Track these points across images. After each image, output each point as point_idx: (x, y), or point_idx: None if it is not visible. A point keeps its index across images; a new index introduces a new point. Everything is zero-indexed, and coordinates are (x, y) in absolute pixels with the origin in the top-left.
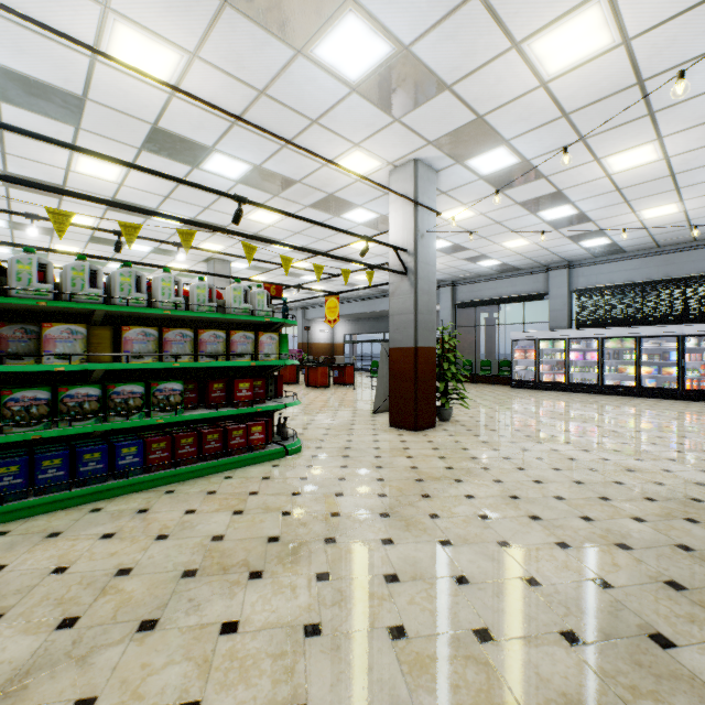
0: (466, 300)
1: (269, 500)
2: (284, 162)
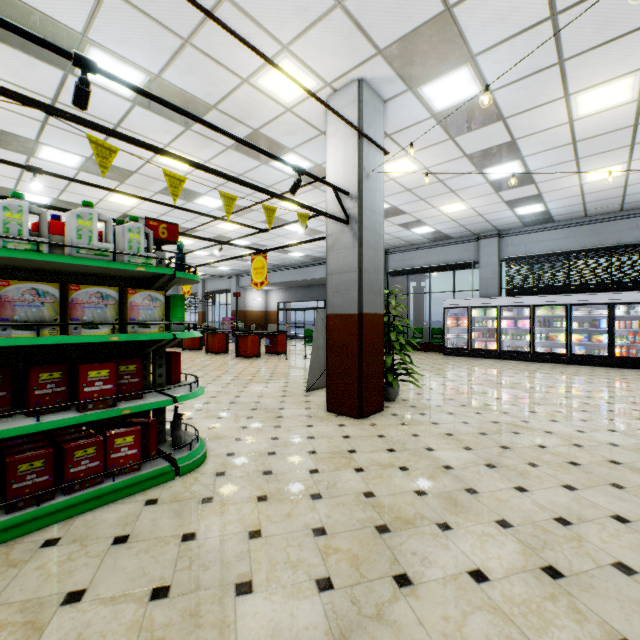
0: (398, 268)
1: (93, 625)
2: (191, 72)
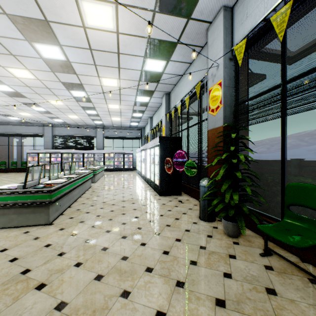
0: (3, 132)
1: None
2: None
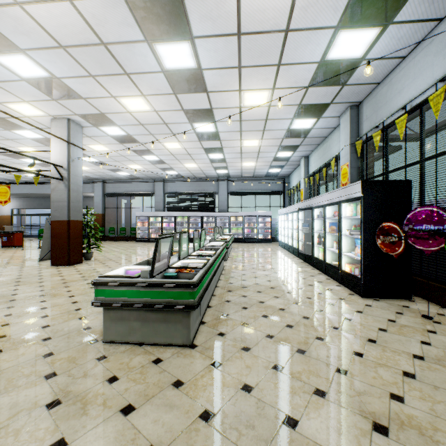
0: (112, 192)
1: None
2: None
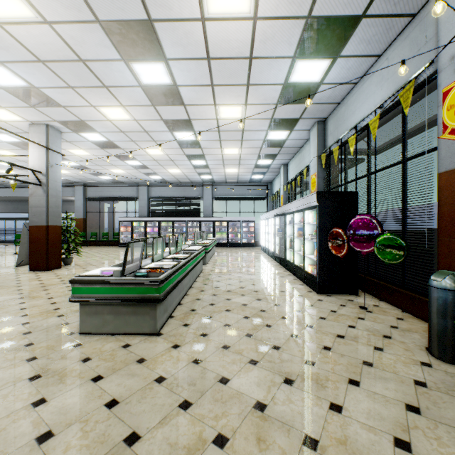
0: (94, 196)
1: None
2: None
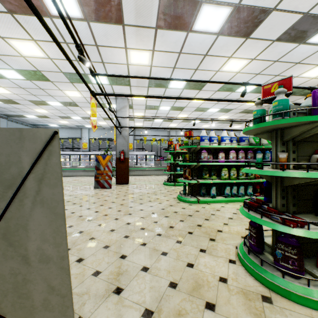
0: None
1: None
2: (159, 91)
